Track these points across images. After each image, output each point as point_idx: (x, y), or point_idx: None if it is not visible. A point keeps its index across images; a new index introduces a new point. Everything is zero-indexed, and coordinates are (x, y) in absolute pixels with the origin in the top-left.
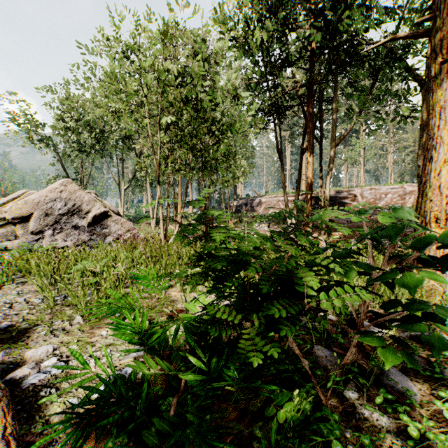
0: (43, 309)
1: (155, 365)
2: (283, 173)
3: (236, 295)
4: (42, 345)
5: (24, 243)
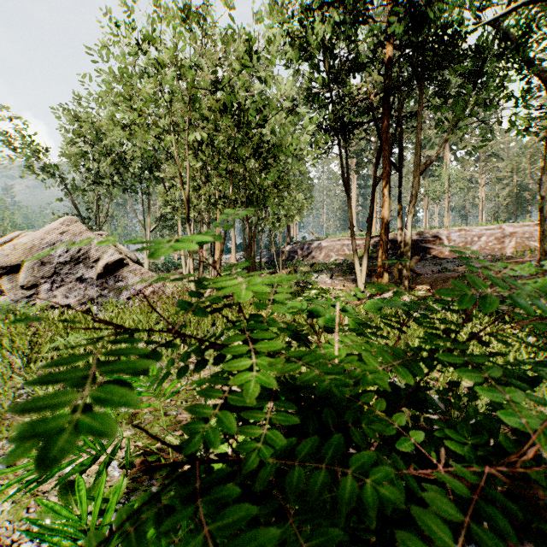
0: None
1: None
2: (350, 210)
3: None
4: None
5: (5, 303)
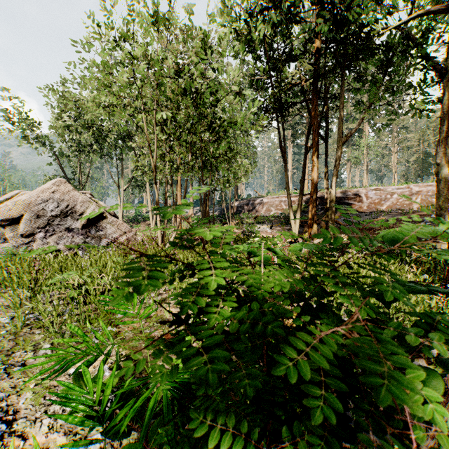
0: (5, 335)
1: None
2: (286, 173)
3: None
4: None
5: (9, 248)
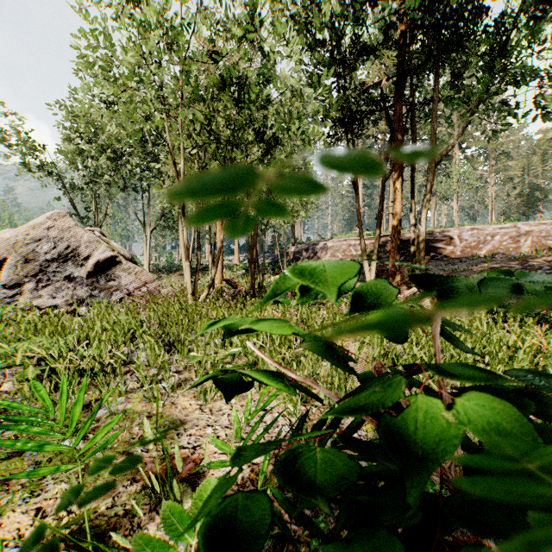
0: None
1: None
2: (358, 207)
3: (303, 406)
4: None
5: None
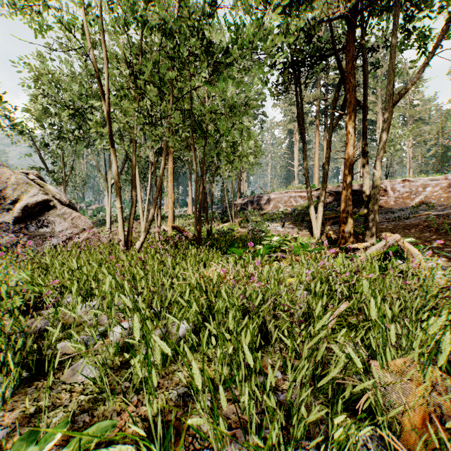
0: None
1: None
2: (305, 155)
3: None
4: None
5: None
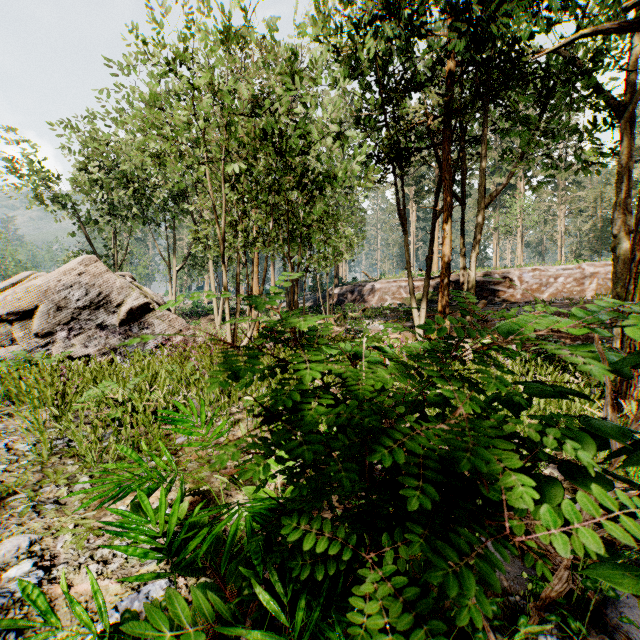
0: (28, 465)
1: (188, 610)
2: (406, 248)
3: None
4: (14, 533)
5: (21, 352)
